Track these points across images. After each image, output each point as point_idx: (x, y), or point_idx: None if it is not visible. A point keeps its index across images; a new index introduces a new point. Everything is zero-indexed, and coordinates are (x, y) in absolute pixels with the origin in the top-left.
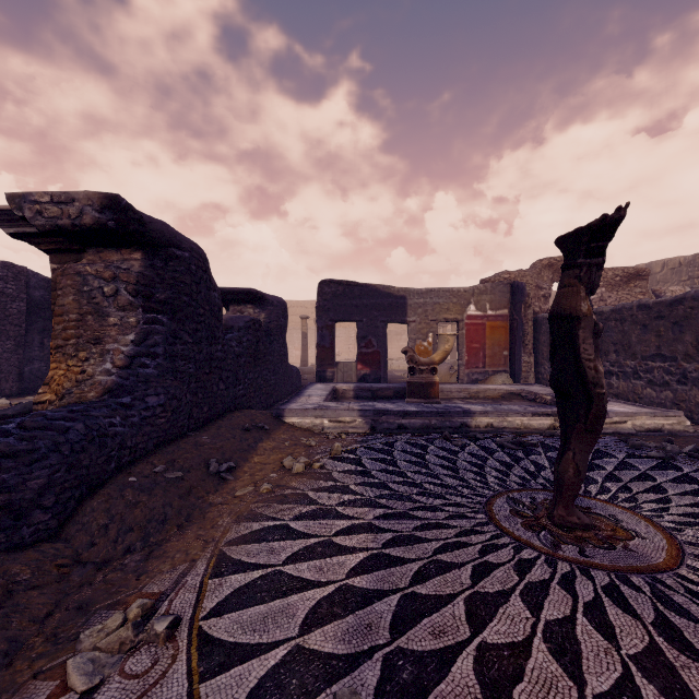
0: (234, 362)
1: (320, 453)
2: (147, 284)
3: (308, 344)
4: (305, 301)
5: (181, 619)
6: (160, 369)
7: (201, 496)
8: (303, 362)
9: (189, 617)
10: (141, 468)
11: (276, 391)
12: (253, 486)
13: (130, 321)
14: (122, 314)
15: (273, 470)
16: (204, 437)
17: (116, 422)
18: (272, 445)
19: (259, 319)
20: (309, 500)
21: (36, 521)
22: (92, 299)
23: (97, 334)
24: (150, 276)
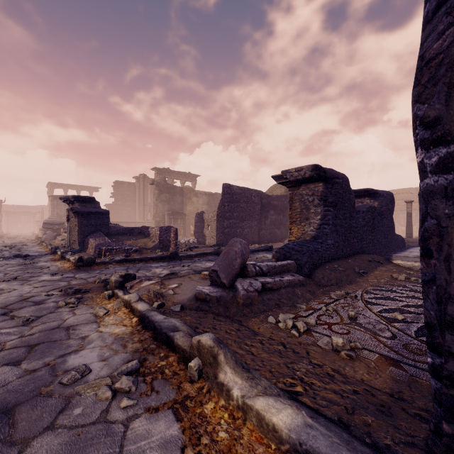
0: (360, 229)
1: (416, 276)
2: (325, 195)
3: (413, 222)
4: (410, 188)
5: (357, 297)
6: (330, 230)
7: (353, 278)
8: (407, 234)
9: (360, 297)
10: (328, 265)
11: (386, 249)
12: (376, 280)
13: (318, 211)
14: (315, 208)
15: (386, 277)
16: (349, 260)
17: (319, 247)
18: (385, 269)
19: (374, 206)
20: (407, 287)
21: (305, 271)
22: (304, 203)
23: (306, 216)
24: (325, 192)
